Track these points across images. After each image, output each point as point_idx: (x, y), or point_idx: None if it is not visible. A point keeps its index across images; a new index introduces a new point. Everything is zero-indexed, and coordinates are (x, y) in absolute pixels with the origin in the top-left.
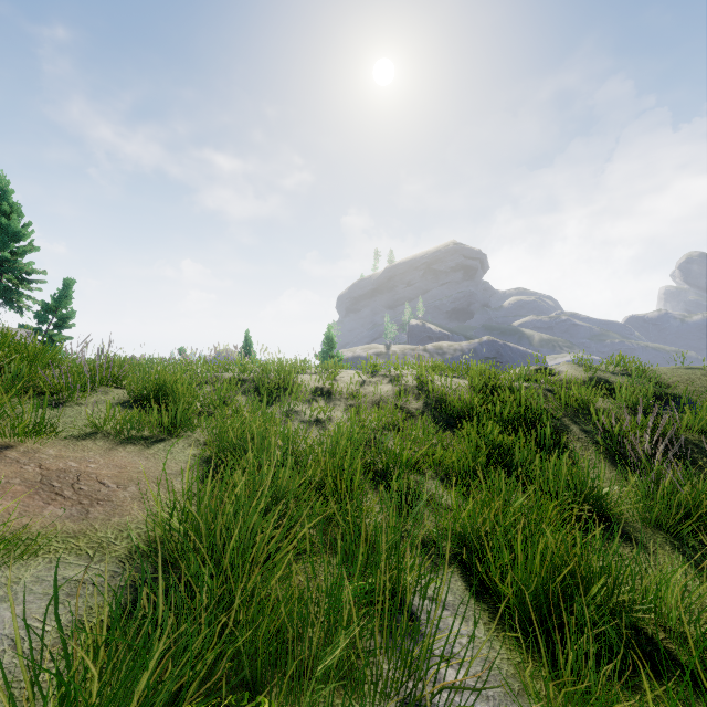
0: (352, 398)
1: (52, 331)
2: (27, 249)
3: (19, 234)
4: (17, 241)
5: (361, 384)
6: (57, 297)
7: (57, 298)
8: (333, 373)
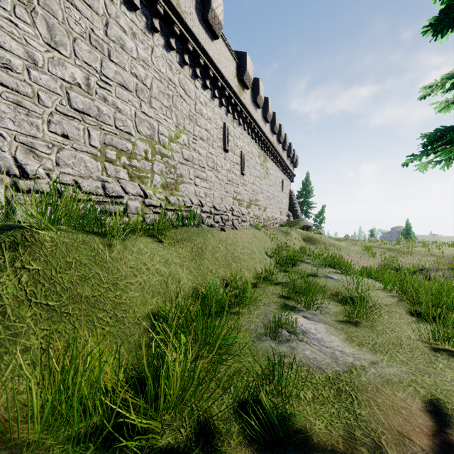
0: (438, 258)
1: (317, 224)
2: (310, 196)
3: (308, 191)
4: (307, 194)
5: (449, 254)
6: (319, 212)
7: (319, 212)
8: (441, 249)
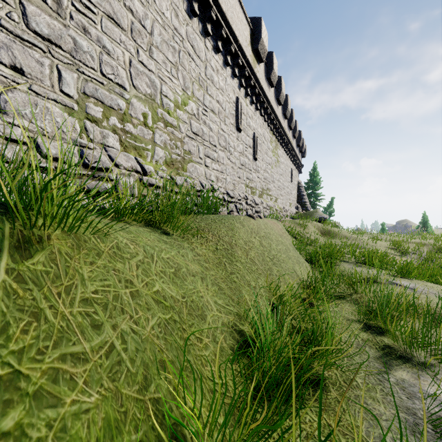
0: None
1: None
2: (318, 187)
3: (316, 183)
4: (315, 185)
5: None
6: (328, 204)
7: (328, 205)
8: None
